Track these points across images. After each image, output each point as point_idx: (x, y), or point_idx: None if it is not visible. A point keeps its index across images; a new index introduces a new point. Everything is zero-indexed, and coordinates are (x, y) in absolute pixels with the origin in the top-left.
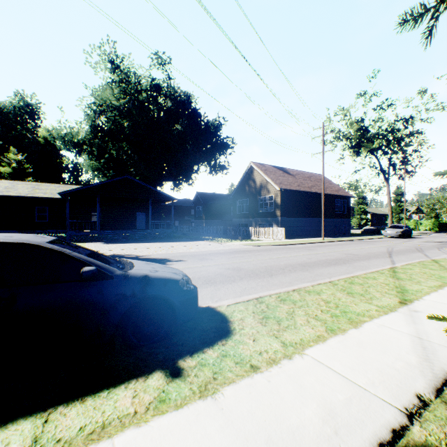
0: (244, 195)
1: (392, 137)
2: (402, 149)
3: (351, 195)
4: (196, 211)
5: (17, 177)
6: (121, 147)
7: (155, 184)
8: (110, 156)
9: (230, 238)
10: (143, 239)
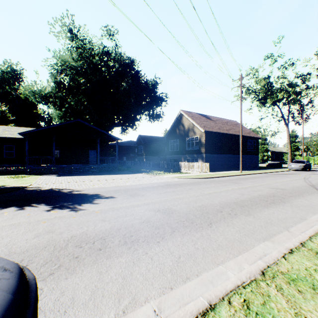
0: (175, 136)
1: (291, 91)
2: (299, 101)
3: (260, 137)
4: (138, 149)
5: (0, 123)
6: (79, 99)
7: (106, 128)
8: (69, 106)
9: (164, 170)
10: (92, 172)
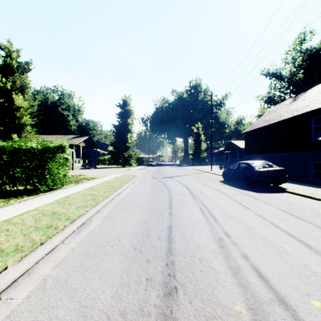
0: None
1: None
2: None
3: None
4: None
5: None
6: None
7: None
8: None
9: None
10: None
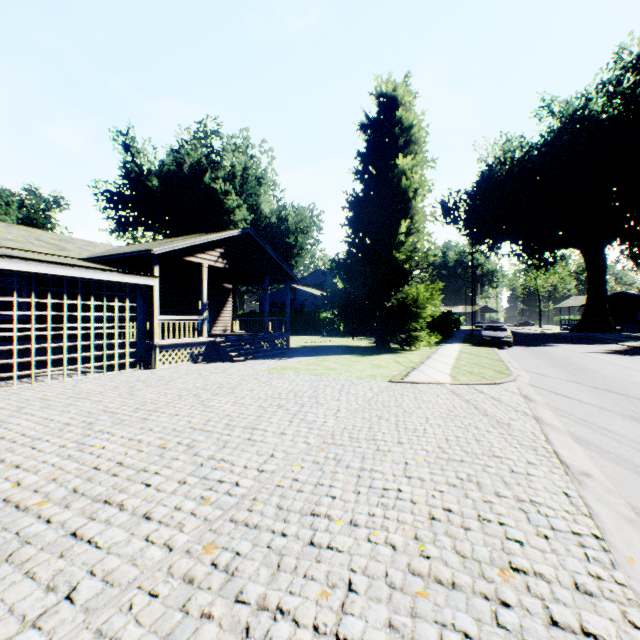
0: None
1: None
2: None
3: None
4: None
5: None
6: None
7: None
8: None
9: None
10: None
